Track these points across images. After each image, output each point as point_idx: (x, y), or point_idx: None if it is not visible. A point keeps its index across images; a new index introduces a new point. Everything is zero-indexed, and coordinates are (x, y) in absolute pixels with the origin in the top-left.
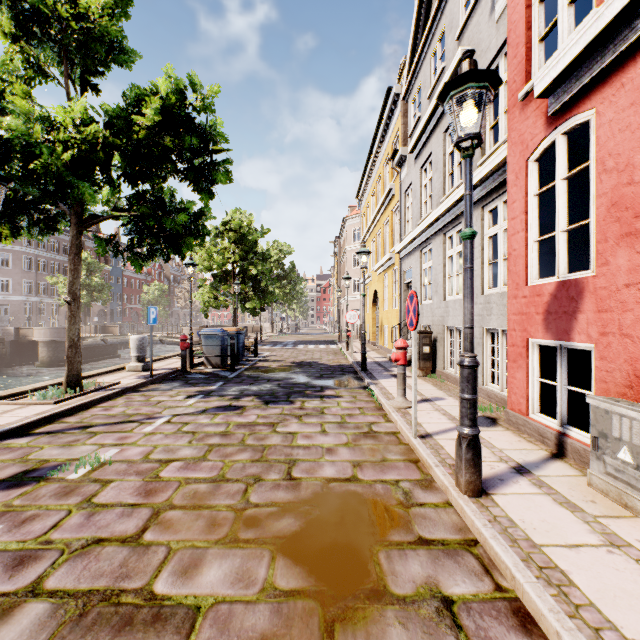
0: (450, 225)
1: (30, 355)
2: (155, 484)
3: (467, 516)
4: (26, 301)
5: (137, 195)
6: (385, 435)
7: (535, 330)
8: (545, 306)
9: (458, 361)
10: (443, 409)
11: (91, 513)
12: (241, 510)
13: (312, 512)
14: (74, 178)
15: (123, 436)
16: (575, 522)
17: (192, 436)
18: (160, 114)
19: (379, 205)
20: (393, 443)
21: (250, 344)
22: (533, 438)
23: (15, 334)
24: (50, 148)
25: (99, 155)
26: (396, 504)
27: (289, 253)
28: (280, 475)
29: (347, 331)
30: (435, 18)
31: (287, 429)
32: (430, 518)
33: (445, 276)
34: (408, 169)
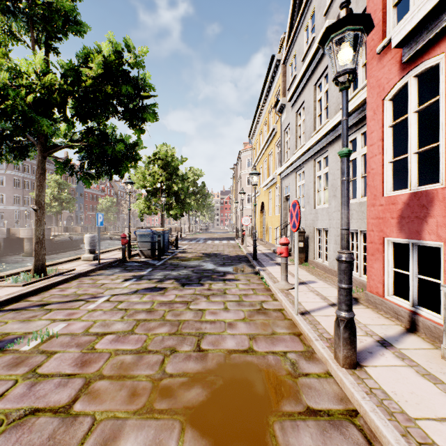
0: (319, 153)
1: (18, 248)
2: (90, 355)
3: (346, 387)
4: (16, 209)
5: (87, 130)
6: (273, 312)
7: (390, 231)
8: (399, 212)
9: (336, 257)
10: (316, 290)
11: (33, 383)
12: (158, 380)
13: (216, 382)
14: (34, 114)
15: (71, 312)
16: (439, 394)
17: (124, 312)
18: (103, 68)
19: (265, 140)
20: (280, 318)
21: (173, 240)
22: (389, 315)
23: (7, 233)
24: (15, 91)
25: (55, 97)
26: (286, 374)
27: (201, 176)
28: (191, 347)
29: (242, 231)
30: (307, 1)
31: (198, 306)
32: (315, 388)
33: (315, 191)
34: (287, 114)
